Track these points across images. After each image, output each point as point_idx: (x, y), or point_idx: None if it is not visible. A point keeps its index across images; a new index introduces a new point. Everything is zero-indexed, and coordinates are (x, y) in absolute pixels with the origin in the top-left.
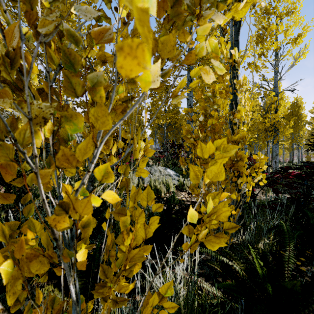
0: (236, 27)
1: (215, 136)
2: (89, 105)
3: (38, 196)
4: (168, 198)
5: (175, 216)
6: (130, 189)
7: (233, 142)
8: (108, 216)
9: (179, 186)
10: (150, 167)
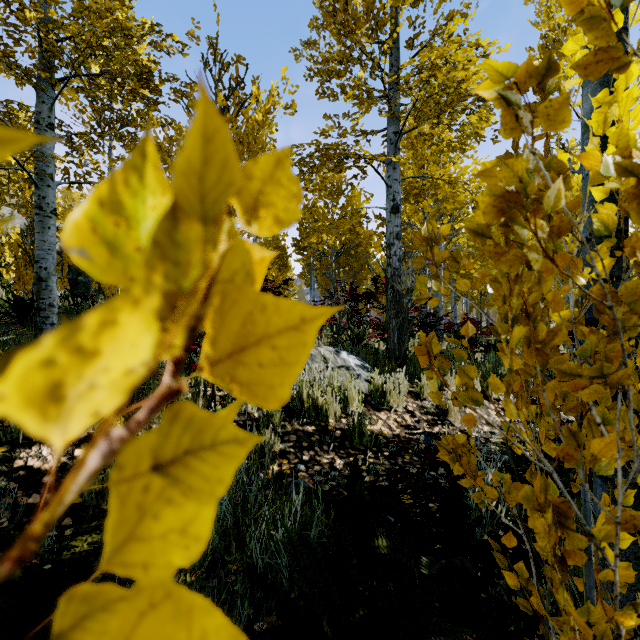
0: None
1: None
2: None
3: None
4: (345, 432)
5: (387, 544)
6: (246, 407)
7: None
8: None
9: (373, 397)
10: None
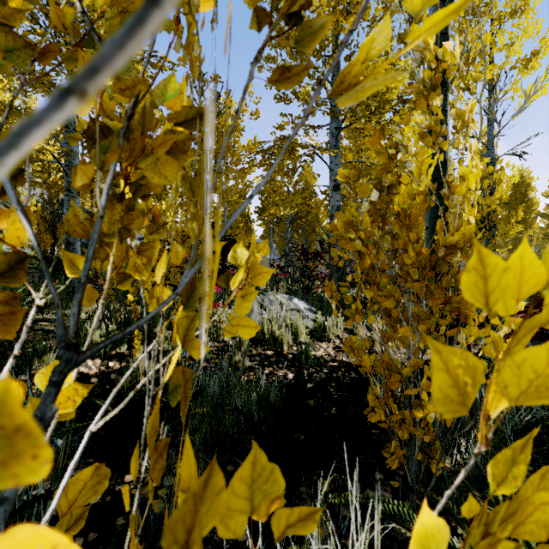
0: (443, 6)
1: (409, 235)
2: (77, 137)
3: (41, 355)
4: (295, 356)
5: (314, 403)
6: (223, 337)
7: (448, 247)
8: (134, 472)
9: (317, 332)
10: (262, 295)
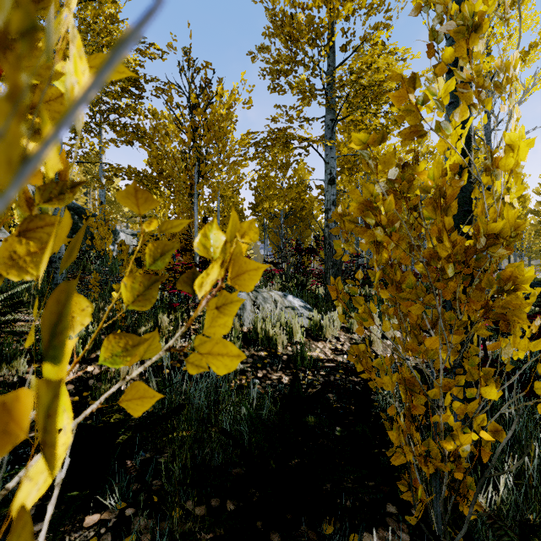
0: None
1: (444, 220)
2: None
3: (10, 360)
4: (290, 357)
5: (314, 420)
6: None
7: (489, 237)
8: None
9: (312, 330)
10: (256, 292)
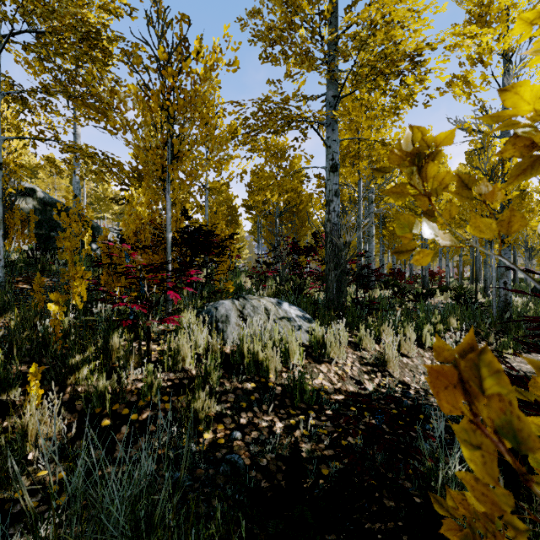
0: None
1: None
2: None
3: None
4: (285, 388)
5: None
6: (184, 364)
7: None
8: None
9: (314, 349)
10: (243, 300)
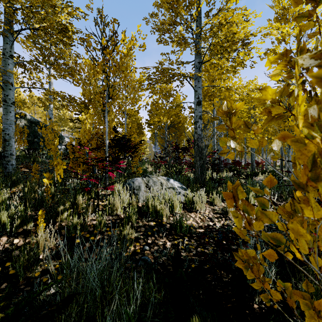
0: None
1: None
2: None
3: None
4: (172, 225)
5: (199, 321)
6: (117, 212)
7: None
8: None
9: (187, 204)
10: (148, 177)
